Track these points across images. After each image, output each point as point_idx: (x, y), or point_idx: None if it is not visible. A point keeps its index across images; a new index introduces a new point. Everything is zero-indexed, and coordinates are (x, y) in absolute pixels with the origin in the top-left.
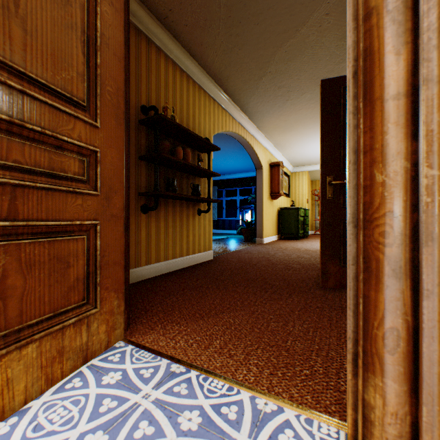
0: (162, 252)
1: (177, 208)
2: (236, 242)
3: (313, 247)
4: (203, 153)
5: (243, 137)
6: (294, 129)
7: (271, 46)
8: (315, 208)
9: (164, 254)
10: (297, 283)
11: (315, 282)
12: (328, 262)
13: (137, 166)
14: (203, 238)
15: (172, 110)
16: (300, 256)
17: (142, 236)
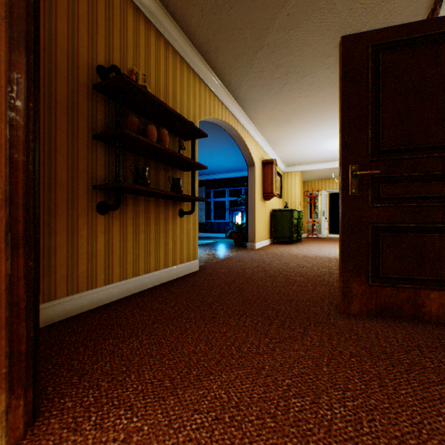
0: (130, 266)
1: (152, 208)
2: (226, 247)
3: (311, 253)
4: (187, 141)
5: (233, 128)
6: (290, 122)
7: (271, 5)
8: (307, 210)
9: (133, 267)
10: (309, 307)
11: (332, 305)
12: (352, 279)
13: (90, 147)
14: (186, 246)
15: (145, 80)
16: (300, 264)
17: (99, 245)
